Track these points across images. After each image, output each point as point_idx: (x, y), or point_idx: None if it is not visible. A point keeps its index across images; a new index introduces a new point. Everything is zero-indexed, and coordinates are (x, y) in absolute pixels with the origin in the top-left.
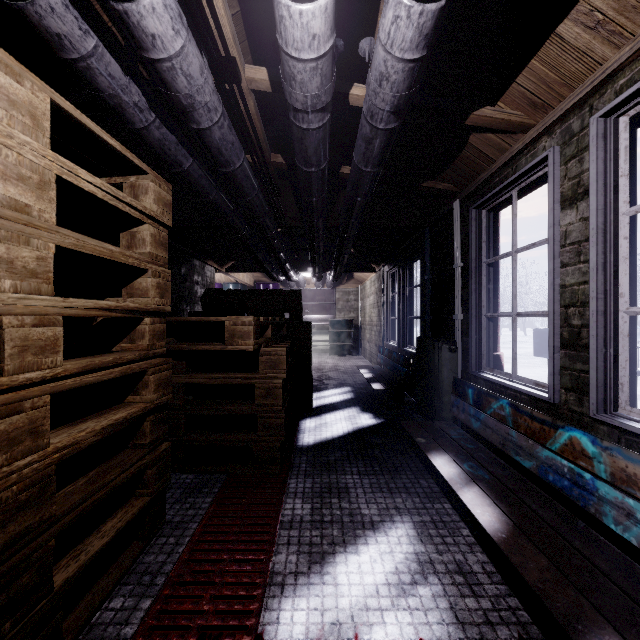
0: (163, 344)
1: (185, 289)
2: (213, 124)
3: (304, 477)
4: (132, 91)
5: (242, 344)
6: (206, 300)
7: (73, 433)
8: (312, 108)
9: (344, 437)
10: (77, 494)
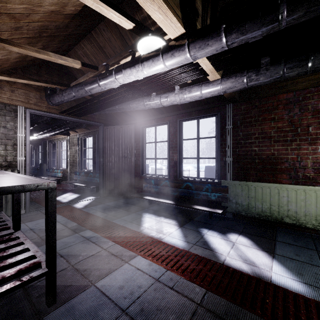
0: None
1: None
2: None
3: None
4: None
5: None
6: None
7: None
8: None
9: None
10: None
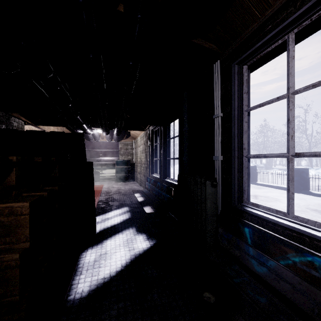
0: None
1: None
2: None
3: None
4: None
5: None
6: None
7: None
8: None
9: (122, 273)
10: None
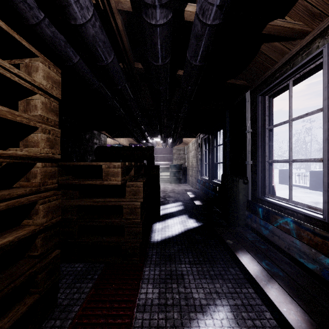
0: (54, 181)
1: (88, 147)
2: (86, 21)
3: (154, 266)
4: None
5: (113, 180)
6: (97, 152)
7: None
8: (158, 2)
9: (179, 235)
10: None
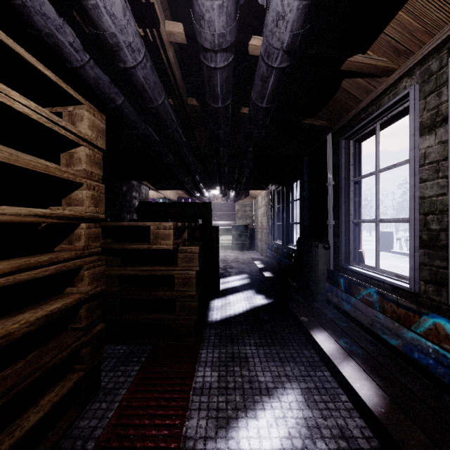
0: (98, 245)
1: (126, 202)
2: (137, 64)
3: (213, 348)
4: (66, 32)
5: (164, 244)
6: (139, 210)
7: (7, 325)
8: (219, 47)
9: (243, 314)
10: (12, 378)
